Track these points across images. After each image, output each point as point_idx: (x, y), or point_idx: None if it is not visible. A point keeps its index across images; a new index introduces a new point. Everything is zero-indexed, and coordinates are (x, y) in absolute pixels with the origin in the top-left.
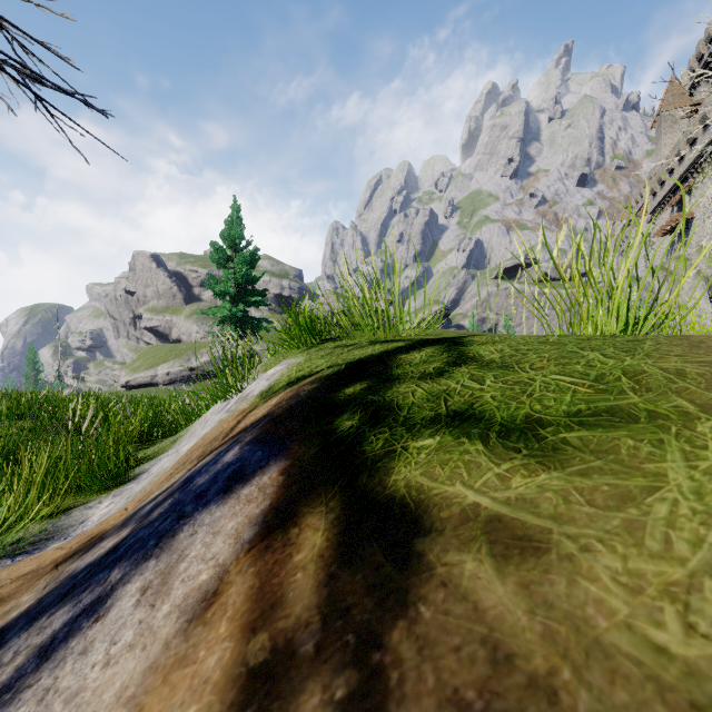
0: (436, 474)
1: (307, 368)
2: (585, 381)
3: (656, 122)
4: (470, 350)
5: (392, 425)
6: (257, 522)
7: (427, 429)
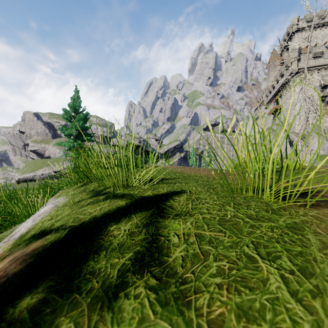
0: None
1: (55, 218)
2: None
3: (268, 66)
4: (164, 228)
5: None
6: None
7: None
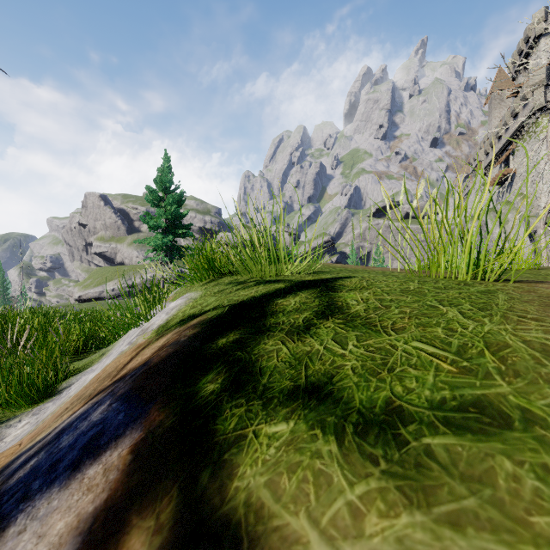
0: (281, 487)
1: (199, 306)
2: (447, 352)
3: (489, 100)
4: (339, 298)
5: (250, 396)
6: (83, 529)
7: (283, 408)
